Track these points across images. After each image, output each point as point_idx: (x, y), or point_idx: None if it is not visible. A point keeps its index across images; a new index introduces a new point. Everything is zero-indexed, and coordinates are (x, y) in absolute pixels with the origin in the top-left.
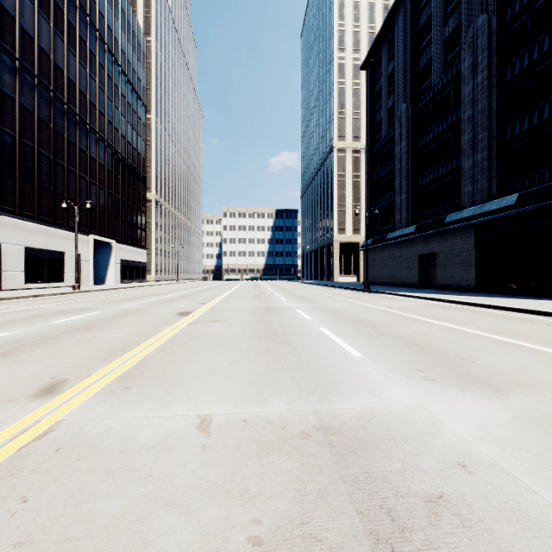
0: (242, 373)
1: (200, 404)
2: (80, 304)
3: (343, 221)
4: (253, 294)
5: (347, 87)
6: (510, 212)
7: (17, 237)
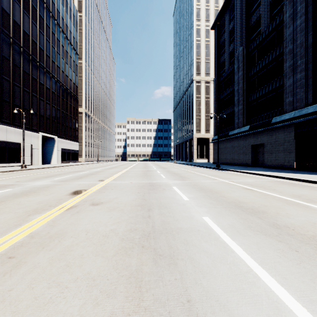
0: None
1: None
2: (6, 181)
3: (199, 125)
4: (142, 171)
5: (201, 43)
6: None
7: None
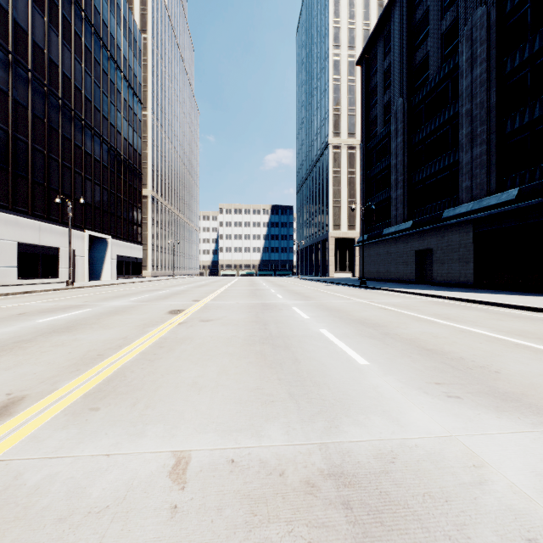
0: (233, 387)
1: (178, 433)
2: (70, 301)
3: (338, 217)
4: (248, 290)
5: (342, 84)
6: (510, 207)
7: (10, 233)
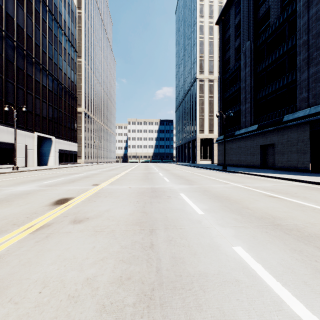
0: None
1: None
2: None
3: (203, 125)
4: (142, 174)
5: (205, 40)
6: None
7: None
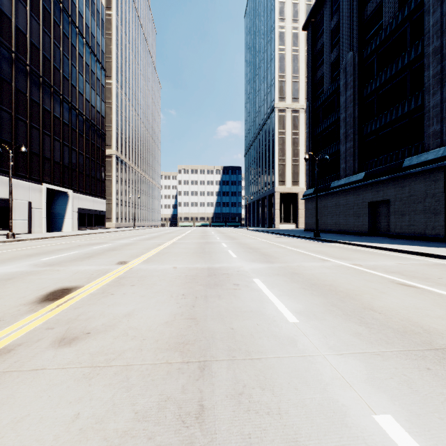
0: None
1: None
2: None
3: (283, 173)
4: (197, 244)
5: (286, 53)
6: None
7: None
